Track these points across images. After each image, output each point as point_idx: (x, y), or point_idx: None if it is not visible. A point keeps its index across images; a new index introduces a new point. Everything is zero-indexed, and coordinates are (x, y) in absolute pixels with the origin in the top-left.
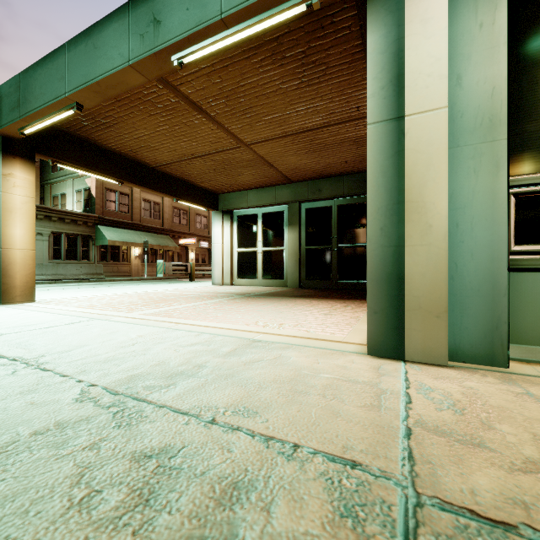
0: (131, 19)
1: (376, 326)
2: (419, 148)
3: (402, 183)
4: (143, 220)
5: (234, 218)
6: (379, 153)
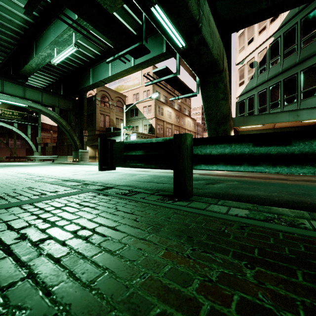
0: (289, 114)
1: None
2: None
3: None
4: (166, 136)
5: None
6: None
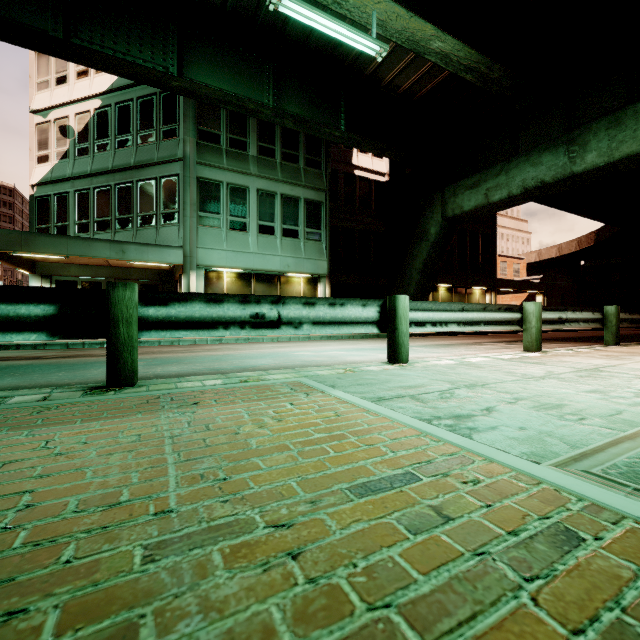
0: (111, 246)
1: None
2: None
3: None
4: None
5: (52, 281)
6: None
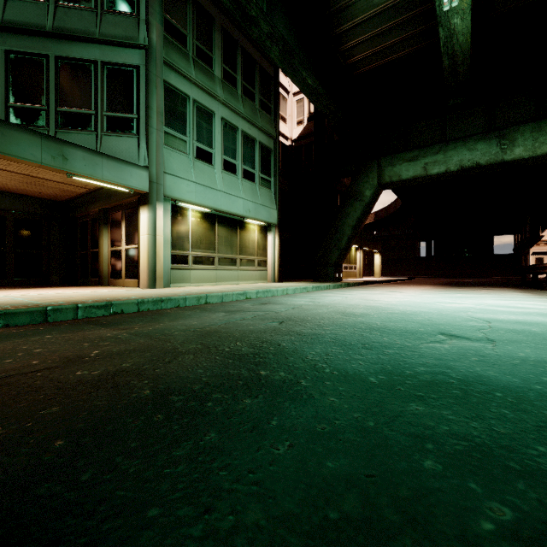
0: (44, 143)
1: (151, 282)
2: (159, 243)
3: (156, 250)
4: None
5: None
6: (151, 242)
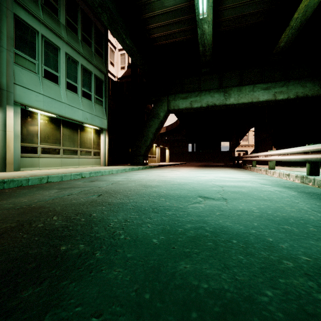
0: None
1: (1, 167)
2: (9, 137)
3: (6, 142)
4: None
5: None
6: (1, 136)
